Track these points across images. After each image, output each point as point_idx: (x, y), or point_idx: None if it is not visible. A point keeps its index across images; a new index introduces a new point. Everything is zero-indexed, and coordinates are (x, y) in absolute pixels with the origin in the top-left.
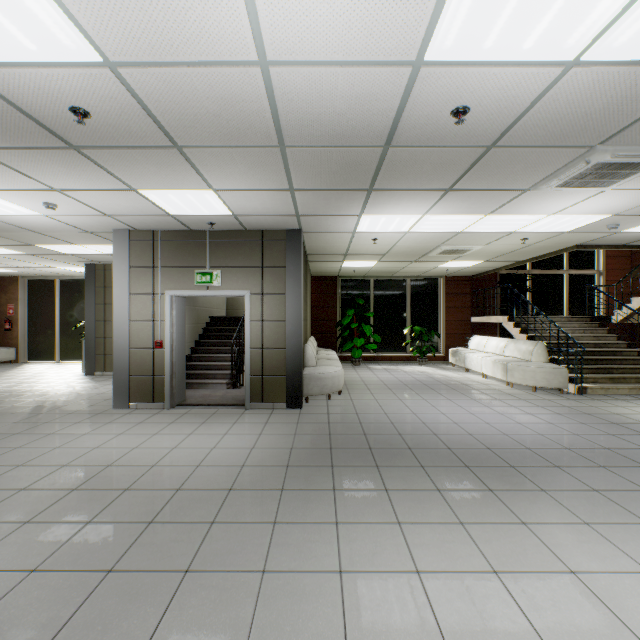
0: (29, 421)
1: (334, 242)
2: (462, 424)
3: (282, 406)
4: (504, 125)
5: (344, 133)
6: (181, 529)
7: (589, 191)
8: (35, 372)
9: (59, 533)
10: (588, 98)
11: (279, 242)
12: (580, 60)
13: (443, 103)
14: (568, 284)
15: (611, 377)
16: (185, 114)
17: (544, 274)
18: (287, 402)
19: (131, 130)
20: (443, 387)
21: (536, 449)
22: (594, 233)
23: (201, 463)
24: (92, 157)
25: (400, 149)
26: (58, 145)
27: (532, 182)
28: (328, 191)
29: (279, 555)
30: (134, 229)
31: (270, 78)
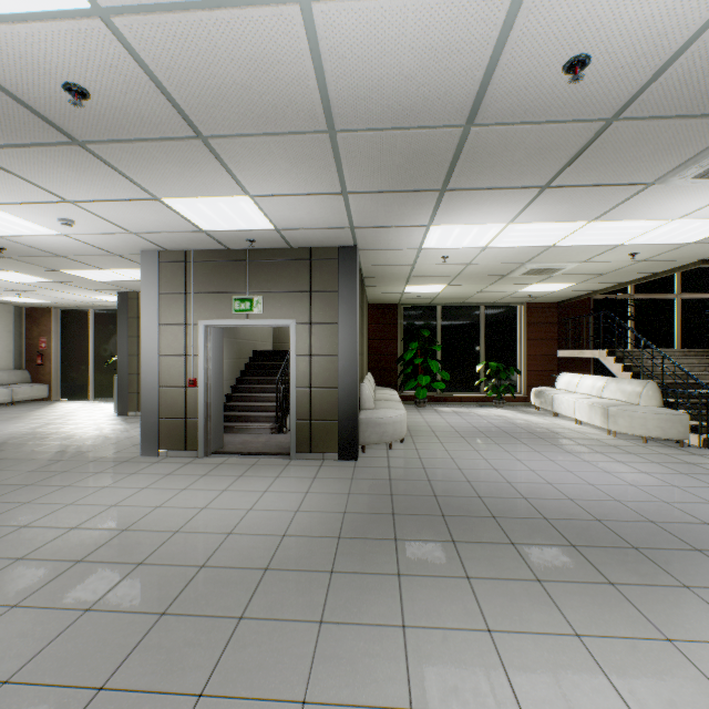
0: (47, 469)
1: (395, 261)
2: (558, 485)
3: (334, 457)
4: (636, 84)
5: (412, 107)
6: (200, 626)
7: None
8: (66, 411)
9: (49, 625)
10: None
11: (330, 262)
12: None
13: (553, 51)
14: (680, 311)
15: None
16: (206, 87)
17: (650, 299)
18: (340, 452)
19: (142, 115)
20: (528, 435)
21: (663, 523)
22: None
23: (233, 530)
24: (102, 156)
25: (486, 129)
26: (60, 140)
27: (660, 172)
28: (390, 194)
29: (325, 676)
30: (164, 249)
31: (313, 23)
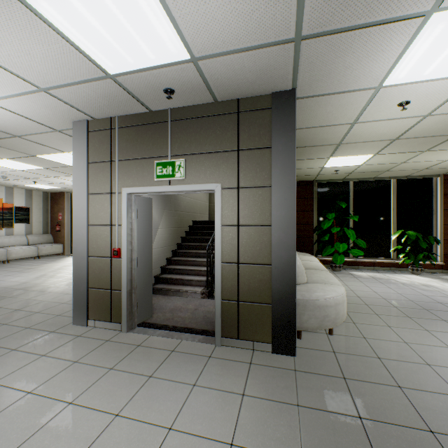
0: None
1: (334, 119)
2: None
3: (265, 347)
4: None
5: None
6: None
7: None
8: (64, 265)
9: None
10: None
11: (261, 113)
12: None
13: None
14: None
15: None
16: None
17: None
18: (273, 343)
19: None
20: None
21: None
22: None
23: None
24: None
25: None
26: None
27: None
28: None
29: None
30: (92, 118)
31: None
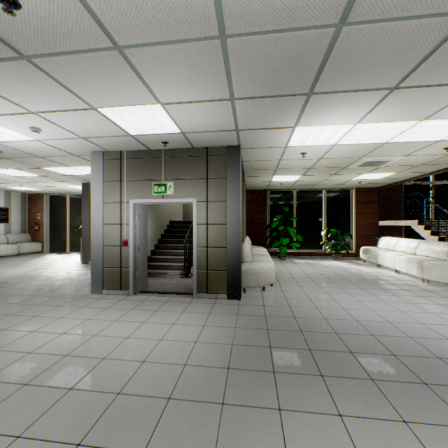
0: (26, 303)
1: (267, 157)
2: (396, 324)
3: (223, 296)
4: None
5: (294, 5)
6: None
7: None
8: (50, 260)
9: None
10: None
11: (221, 157)
12: None
13: None
14: None
15: None
16: None
17: (445, 184)
18: (228, 293)
19: (67, 25)
20: (362, 281)
21: None
22: None
23: (147, 358)
24: (45, 69)
25: (356, 27)
26: (10, 55)
27: None
28: (267, 99)
29: None
30: (106, 151)
31: None
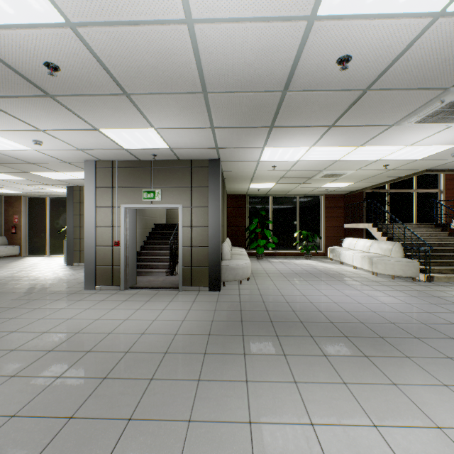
0: (23, 298)
1: (244, 169)
2: (340, 303)
3: (206, 289)
4: (378, 71)
5: (252, 80)
6: (127, 384)
7: (440, 126)
8: (32, 263)
9: (36, 385)
10: (448, 46)
11: (203, 168)
12: (445, 11)
13: (331, 53)
14: (417, 200)
15: (452, 269)
16: (130, 66)
17: (399, 192)
18: (209, 286)
19: (91, 81)
20: (324, 275)
21: (399, 324)
22: (440, 160)
23: (145, 331)
24: (64, 103)
25: (295, 93)
26: (38, 94)
27: (396, 119)
28: (239, 128)
29: (202, 407)
30: (99, 160)
31: (195, 34)
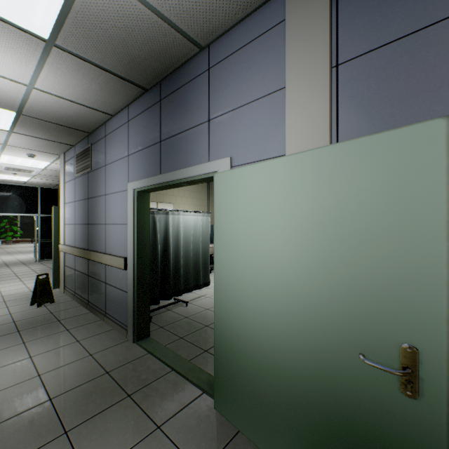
0: None
1: None
2: None
3: None
4: None
5: None
6: None
7: None
8: None
9: None
10: None
11: None
12: None
13: None
14: None
15: None
16: None
17: None
18: None
19: None
20: None
21: None
22: None
23: None
24: None
25: None
26: None
27: None
28: None
29: None
30: None
31: None
